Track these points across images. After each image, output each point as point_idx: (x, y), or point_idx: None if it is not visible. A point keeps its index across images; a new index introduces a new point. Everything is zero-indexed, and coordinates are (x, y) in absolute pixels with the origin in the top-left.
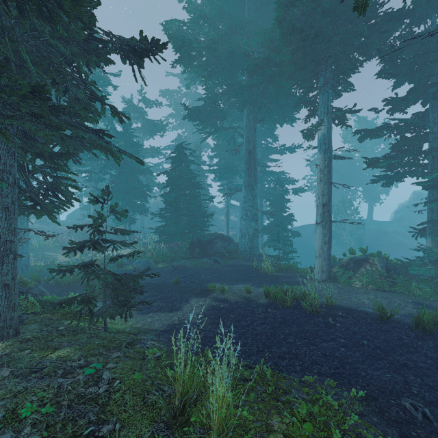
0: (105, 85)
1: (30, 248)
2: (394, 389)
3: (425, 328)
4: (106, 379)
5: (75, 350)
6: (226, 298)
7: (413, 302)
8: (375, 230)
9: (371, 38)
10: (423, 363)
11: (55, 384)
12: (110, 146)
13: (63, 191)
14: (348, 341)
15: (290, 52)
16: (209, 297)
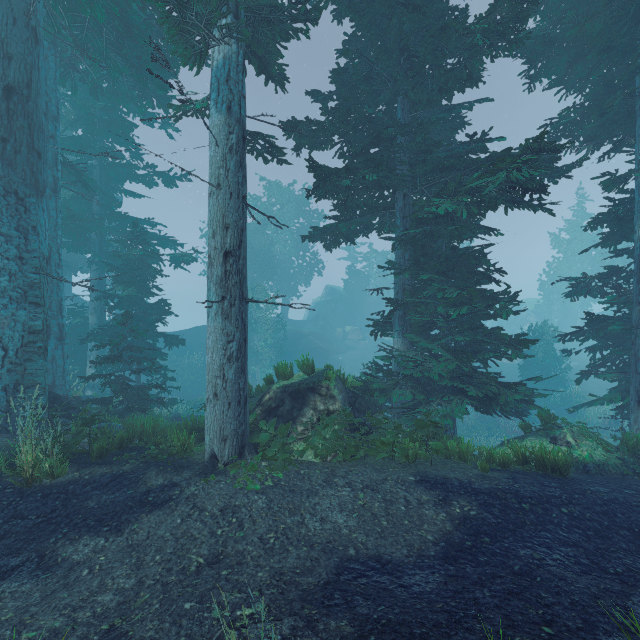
0: None
1: None
2: None
3: None
4: None
5: None
6: None
7: (418, 480)
8: (291, 332)
9: None
10: None
11: None
12: None
13: None
14: None
15: None
16: None
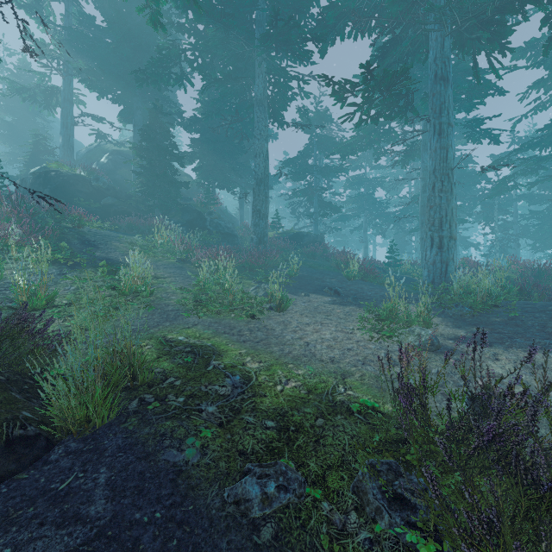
0: None
1: None
2: None
3: None
4: None
5: None
6: None
7: None
8: None
9: None
10: None
11: None
12: None
13: None
14: None
15: None
16: None
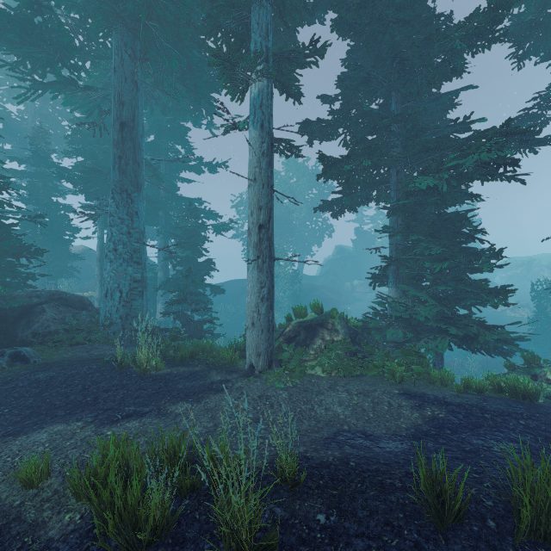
0: None
1: None
2: None
3: None
4: None
5: None
6: None
7: (401, 393)
8: (306, 285)
9: None
10: None
11: None
12: None
13: None
14: None
15: None
16: None
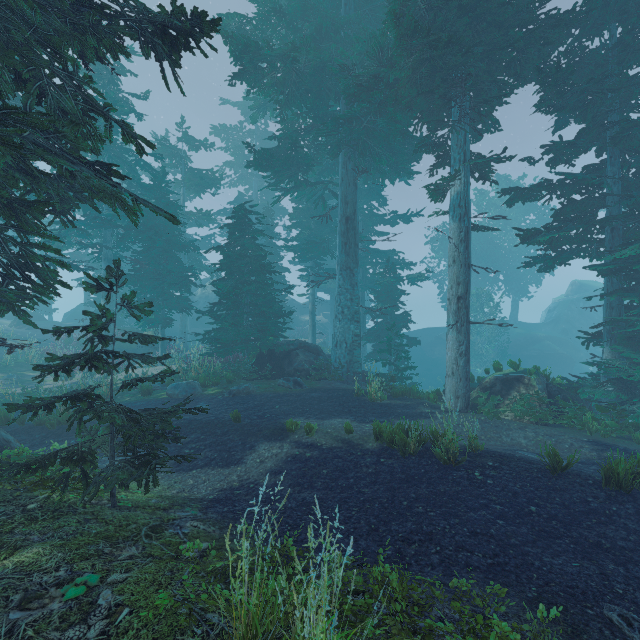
0: (124, 112)
1: (0, 365)
2: (588, 588)
3: (620, 483)
4: (104, 607)
5: (52, 549)
6: (314, 442)
7: (589, 440)
8: (521, 335)
9: (527, 53)
10: (625, 541)
11: (1, 627)
12: (118, 190)
13: (40, 270)
14: (508, 509)
15: (411, 66)
16: (287, 441)
